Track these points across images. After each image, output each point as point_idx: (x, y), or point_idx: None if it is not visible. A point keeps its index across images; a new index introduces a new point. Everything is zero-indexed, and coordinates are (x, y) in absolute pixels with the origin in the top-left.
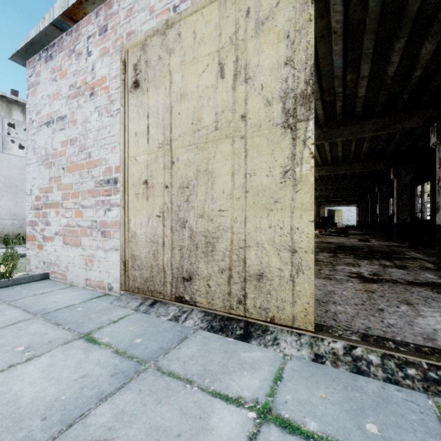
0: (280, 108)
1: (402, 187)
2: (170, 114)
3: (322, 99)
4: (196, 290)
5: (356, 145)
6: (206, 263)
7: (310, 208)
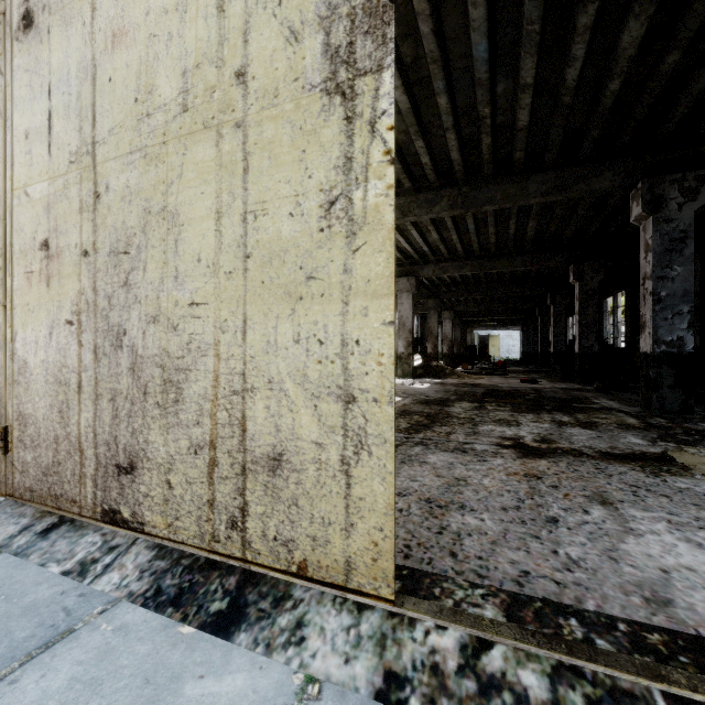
0: (320, 46)
1: (587, 295)
2: (92, 83)
3: (458, 130)
4: (144, 495)
5: (517, 224)
6: (163, 431)
7: (385, 290)
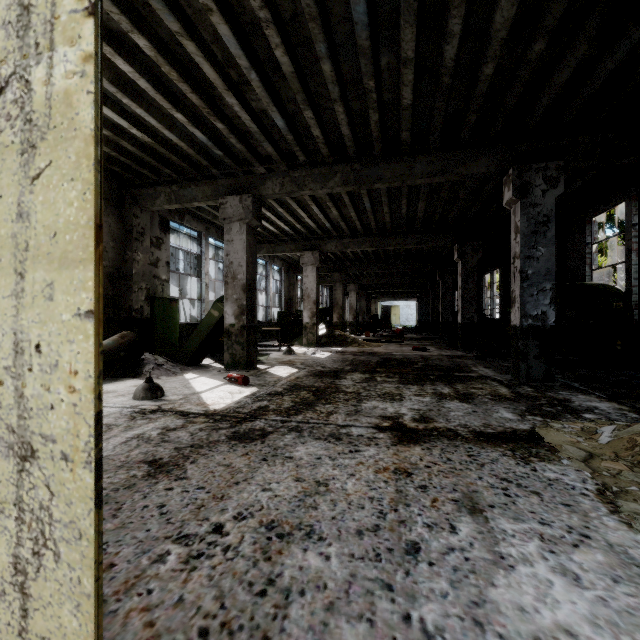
0: None
1: (468, 272)
2: None
3: (346, 103)
4: None
5: (409, 205)
6: None
7: (80, 252)
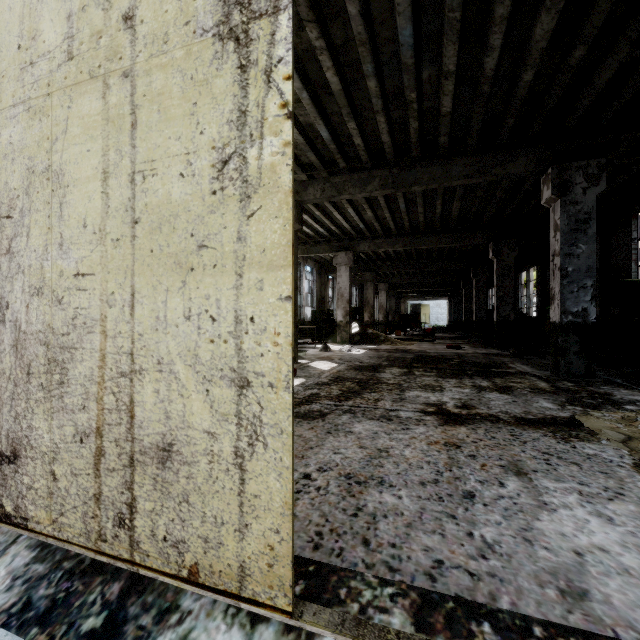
0: None
1: (504, 270)
2: None
3: (387, 113)
4: (27, 487)
5: (443, 204)
6: (47, 416)
7: (282, 261)
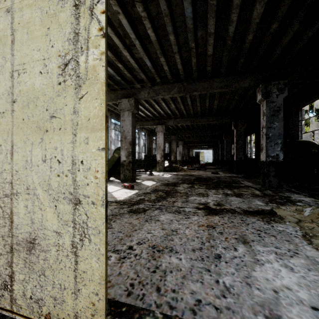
0: None
1: (239, 135)
2: None
3: (180, 54)
4: None
5: (209, 102)
6: None
7: (99, 126)
